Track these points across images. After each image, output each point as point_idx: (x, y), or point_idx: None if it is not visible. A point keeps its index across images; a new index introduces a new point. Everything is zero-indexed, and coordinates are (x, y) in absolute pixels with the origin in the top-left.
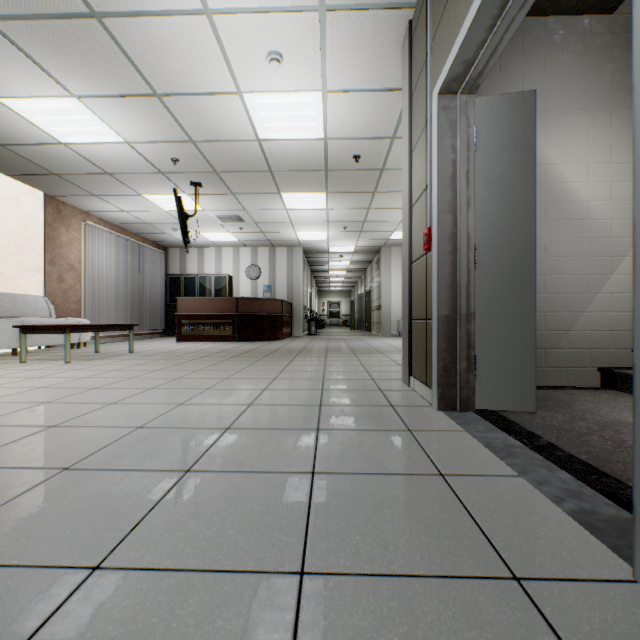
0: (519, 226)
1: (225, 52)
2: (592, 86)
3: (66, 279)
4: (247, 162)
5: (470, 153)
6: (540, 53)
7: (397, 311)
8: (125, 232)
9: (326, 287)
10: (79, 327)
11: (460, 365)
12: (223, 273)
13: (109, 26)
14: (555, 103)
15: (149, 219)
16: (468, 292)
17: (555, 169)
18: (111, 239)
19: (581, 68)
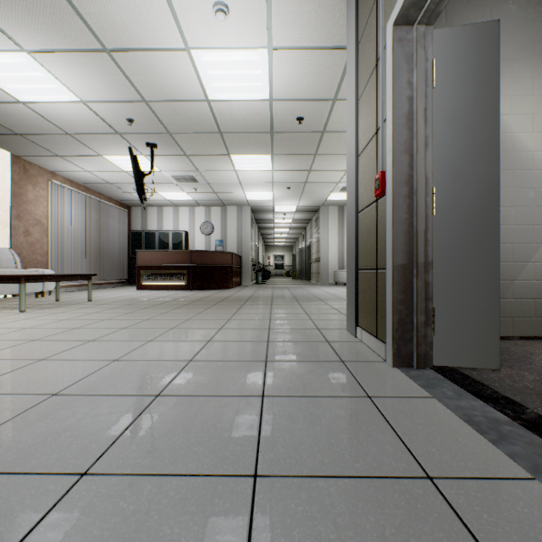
0: (481, 168)
1: (171, 2)
2: (537, 37)
3: (32, 233)
4: (198, 123)
5: (428, 89)
6: (485, 3)
7: (334, 263)
8: (90, 191)
9: (271, 242)
10: (34, 277)
11: (418, 318)
12: (180, 229)
13: None
14: (500, 53)
15: (111, 179)
16: (425, 239)
17: (500, 119)
18: (76, 197)
19: (526, 19)
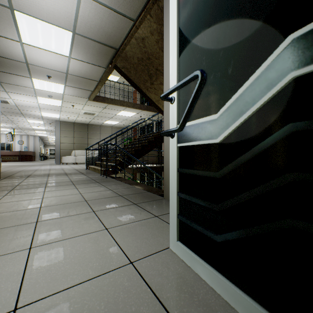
0: None
1: (31, 125)
2: None
3: None
4: (29, 129)
5: None
6: None
7: None
8: None
9: (48, 143)
10: None
11: None
12: (9, 142)
13: (15, 123)
14: None
15: None
16: None
17: None
18: None
19: None
